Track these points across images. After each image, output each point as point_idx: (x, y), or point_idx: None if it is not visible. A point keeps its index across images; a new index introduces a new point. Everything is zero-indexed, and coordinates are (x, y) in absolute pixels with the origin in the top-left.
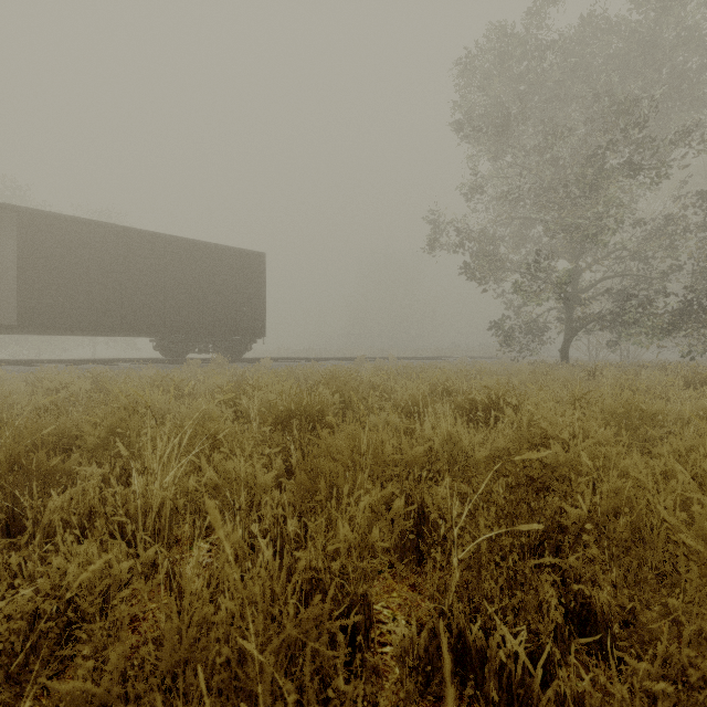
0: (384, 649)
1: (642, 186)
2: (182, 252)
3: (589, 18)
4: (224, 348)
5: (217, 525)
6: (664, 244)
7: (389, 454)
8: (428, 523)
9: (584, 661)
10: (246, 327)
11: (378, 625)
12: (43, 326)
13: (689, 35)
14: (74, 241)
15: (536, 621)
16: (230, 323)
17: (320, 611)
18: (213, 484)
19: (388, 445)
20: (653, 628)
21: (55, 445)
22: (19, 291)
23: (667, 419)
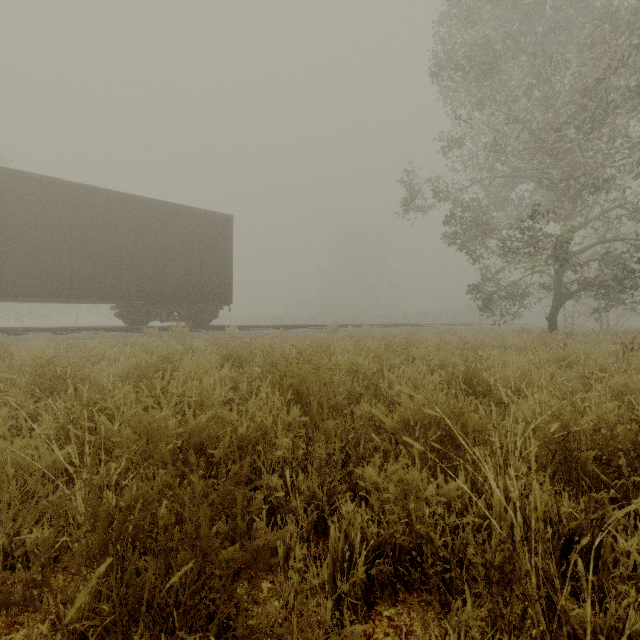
0: None
1: None
2: (141, 212)
3: None
4: (189, 315)
5: None
6: None
7: None
8: None
9: None
10: (212, 293)
11: None
12: None
13: None
14: (15, 197)
15: None
16: (194, 288)
17: None
18: None
19: None
20: None
21: None
22: None
23: None
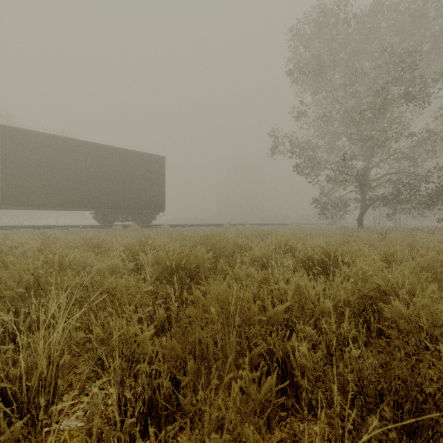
0: None
1: (415, 110)
2: (110, 155)
3: (377, 0)
4: (138, 218)
5: None
6: (427, 150)
7: (254, 312)
8: (289, 377)
9: None
10: (153, 204)
11: None
12: (18, 203)
13: None
14: (39, 148)
15: None
16: (142, 201)
17: None
18: (98, 339)
19: (253, 307)
20: None
21: None
22: (2, 180)
23: None
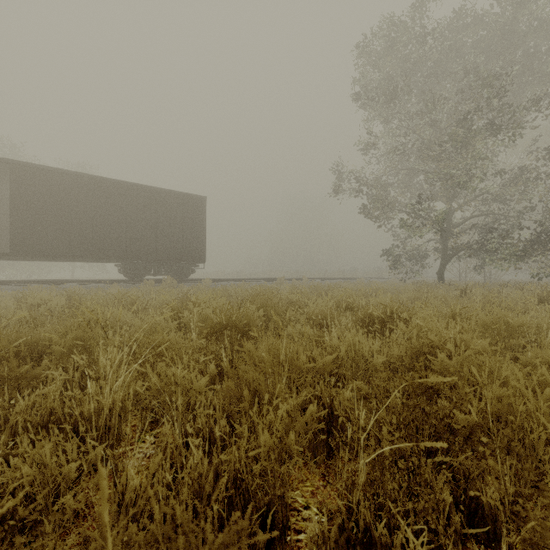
0: (299, 536)
1: (503, 143)
2: (140, 196)
3: (460, 11)
4: (174, 271)
5: (102, 501)
6: (519, 189)
7: (303, 362)
8: (336, 421)
9: (474, 548)
10: (191, 255)
11: (294, 513)
12: (31, 254)
13: (540, 25)
14: (55, 187)
15: (433, 518)
16: (178, 251)
17: (239, 527)
18: (156, 388)
19: (302, 356)
20: (546, 535)
21: (26, 354)
22: (11, 226)
23: (530, 330)
